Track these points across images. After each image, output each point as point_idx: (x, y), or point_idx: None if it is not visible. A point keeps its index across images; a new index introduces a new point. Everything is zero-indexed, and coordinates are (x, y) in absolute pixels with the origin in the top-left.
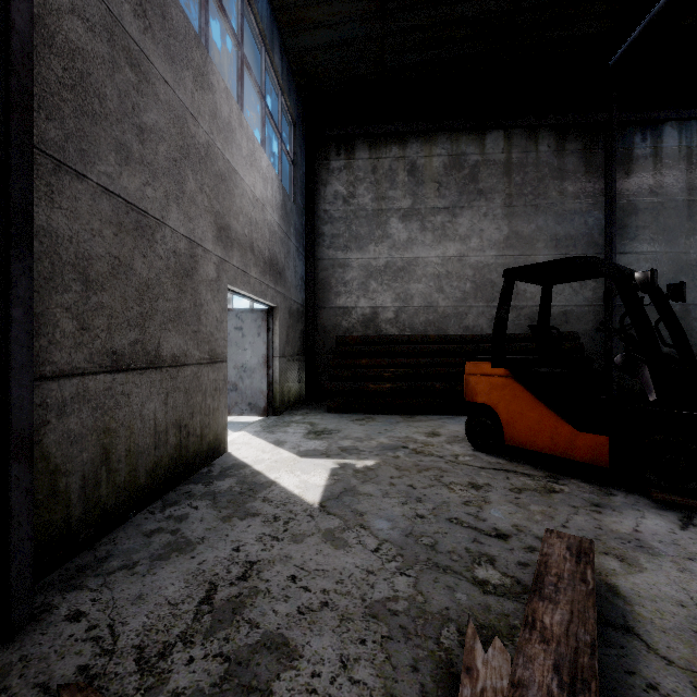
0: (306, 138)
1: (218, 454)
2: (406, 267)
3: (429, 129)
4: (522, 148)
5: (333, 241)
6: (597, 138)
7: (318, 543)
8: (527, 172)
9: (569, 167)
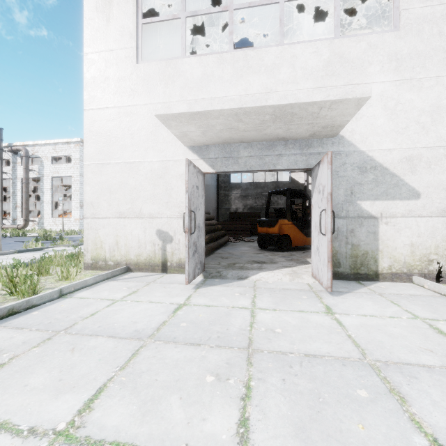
0: None
1: None
2: None
3: None
4: None
5: None
6: None
7: None
8: None
9: None
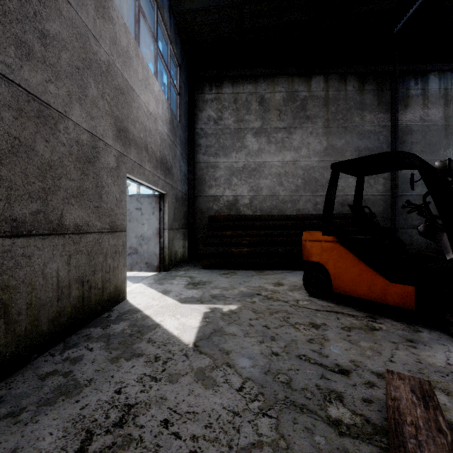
0: (188, 78)
1: (117, 302)
2: (257, 168)
3: (273, 73)
4: (336, 88)
5: (207, 149)
6: (385, 82)
7: (190, 383)
8: (339, 104)
9: (367, 101)
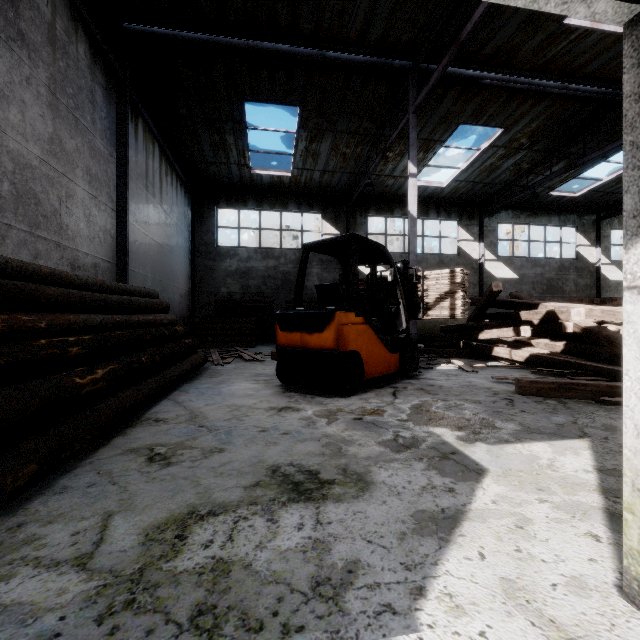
0: None
1: None
2: None
3: None
4: (66, 26)
5: None
6: (113, 88)
7: None
8: (70, 66)
9: (98, 97)
